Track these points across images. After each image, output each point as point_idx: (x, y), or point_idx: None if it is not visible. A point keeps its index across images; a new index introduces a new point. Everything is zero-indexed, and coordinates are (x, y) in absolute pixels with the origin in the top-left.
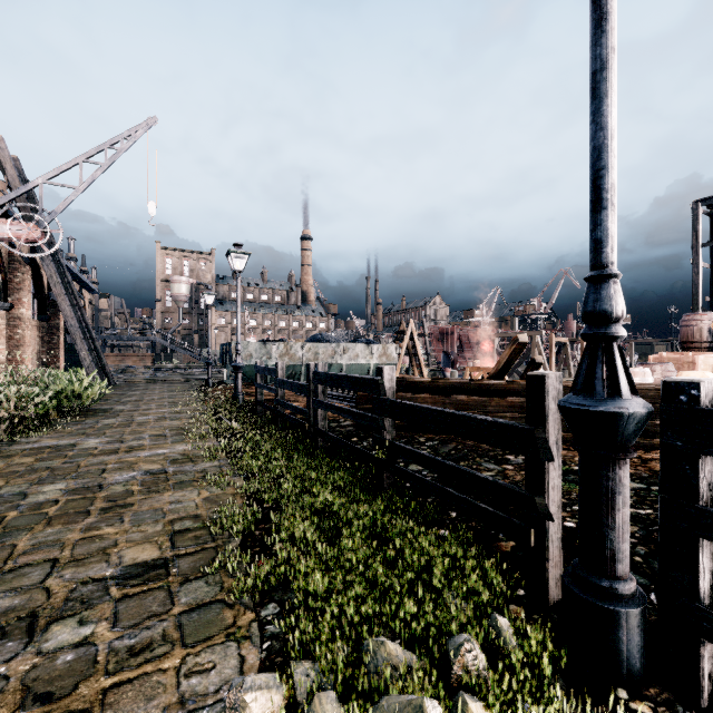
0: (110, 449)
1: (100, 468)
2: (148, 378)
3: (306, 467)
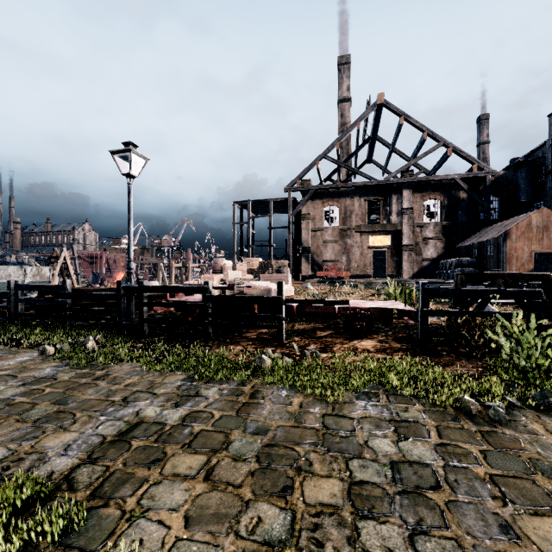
0: None
1: None
2: None
3: (16, 330)
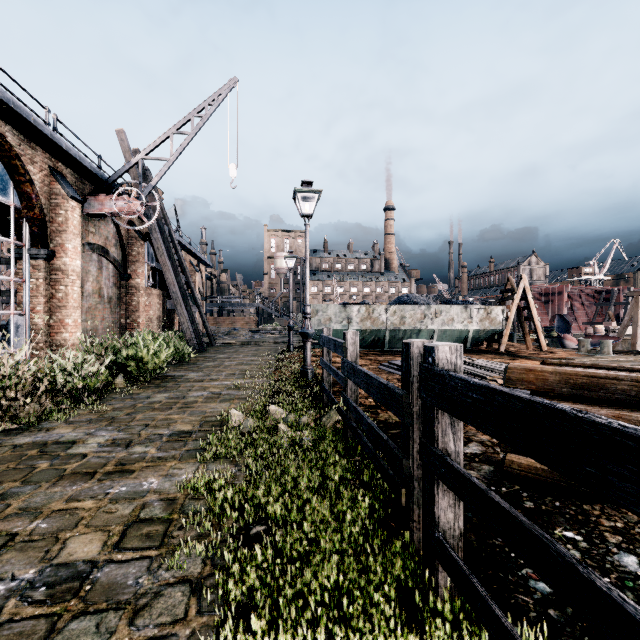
0: (95, 463)
1: (12, 531)
2: (246, 339)
3: None
